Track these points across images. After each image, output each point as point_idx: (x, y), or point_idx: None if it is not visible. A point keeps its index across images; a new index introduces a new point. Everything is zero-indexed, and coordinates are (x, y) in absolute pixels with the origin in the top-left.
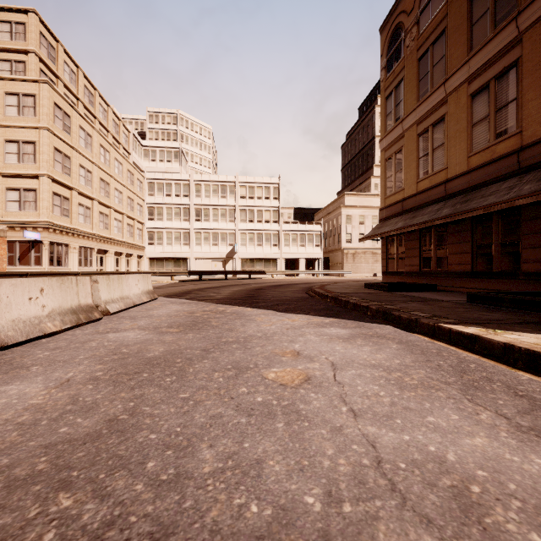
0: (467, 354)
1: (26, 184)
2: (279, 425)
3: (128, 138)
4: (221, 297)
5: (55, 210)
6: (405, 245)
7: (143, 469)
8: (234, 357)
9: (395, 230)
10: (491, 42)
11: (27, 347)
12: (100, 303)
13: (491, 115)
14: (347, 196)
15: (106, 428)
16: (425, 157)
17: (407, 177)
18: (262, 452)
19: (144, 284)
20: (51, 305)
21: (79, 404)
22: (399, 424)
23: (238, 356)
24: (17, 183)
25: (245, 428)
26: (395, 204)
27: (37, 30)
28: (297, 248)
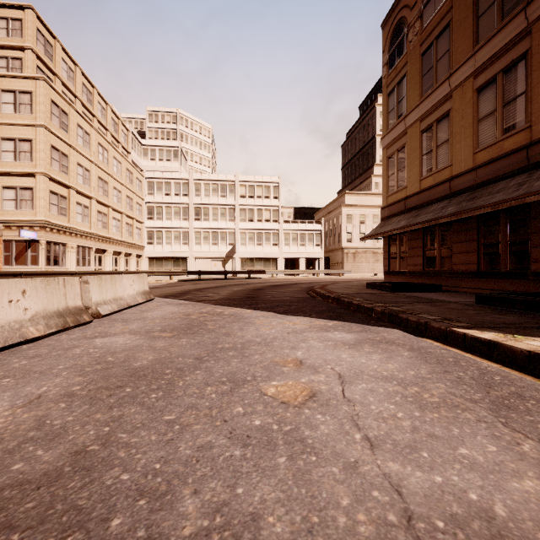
0: (486, 363)
1: (23, 183)
2: (280, 460)
3: (127, 136)
4: (219, 298)
5: (52, 208)
6: (408, 244)
7: (105, 530)
8: (230, 368)
9: (398, 229)
10: (498, 34)
11: (4, 354)
12: (90, 305)
13: (498, 110)
14: (347, 195)
15: (69, 464)
16: (429, 154)
17: (409, 174)
18: (259, 502)
19: (139, 284)
20: (35, 308)
21: (44, 429)
22: (426, 459)
23: (235, 366)
24: (13, 181)
25: (239, 464)
26: (397, 203)
27: (34, 27)
28: (298, 247)
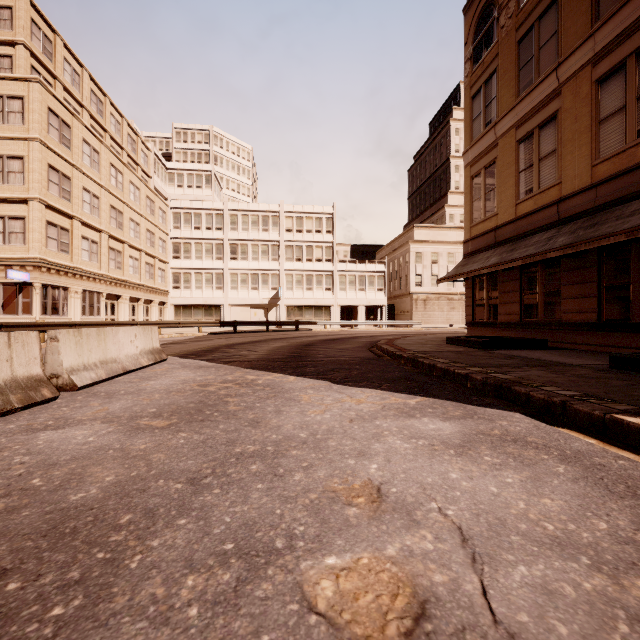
0: None
1: (12, 211)
2: None
3: (149, 158)
4: (254, 358)
5: (50, 243)
6: (499, 287)
7: None
8: (246, 508)
9: (488, 267)
10: (629, 4)
11: None
12: (61, 372)
13: (629, 105)
14: (416, 229)
15: None
16: (528, 170)
17: (501, 198)
18: None
19: (145, 340)
20: None
21: None
22: None
23: (256, 502)
24: (0, 209)
25: None
26: (484, 235)
27: (27, 17)
28: (356, 292)
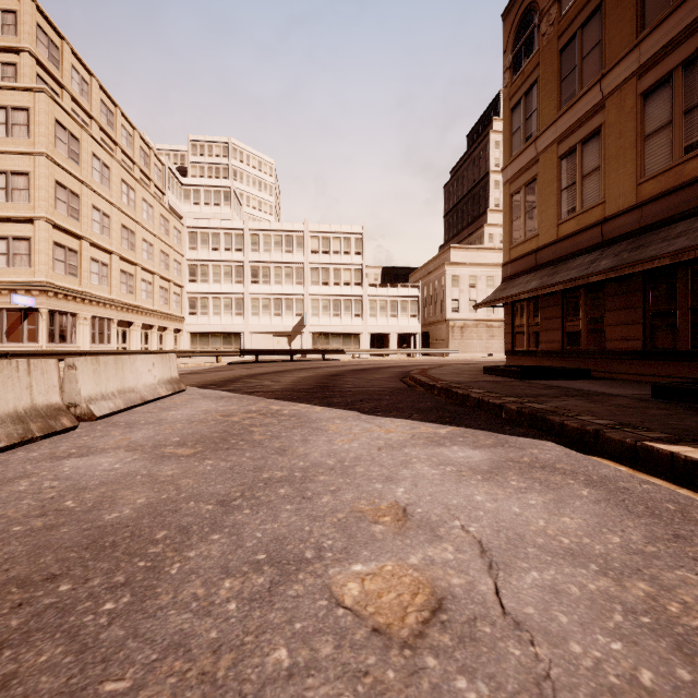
0: None
1: (17, 231)
2: None
3: (162, 173)
4: (278, 388)
5: (57, 266)
6: (540, 313)
7: None
8: (276, 526)
9: (527, 292)
10: (675, 13)
11: None
12: (79, 402)
13: (675, 120)
14: (452, 250)
15: None
16: (570, 188)
17: (542, 217)
18: None
19: (163, 369)
20: None
21: None
22: None
23: (285, 520)
24: (4, 229)
25: None
26: (525, 257)
27: (33, 21)
28: (387, 319)
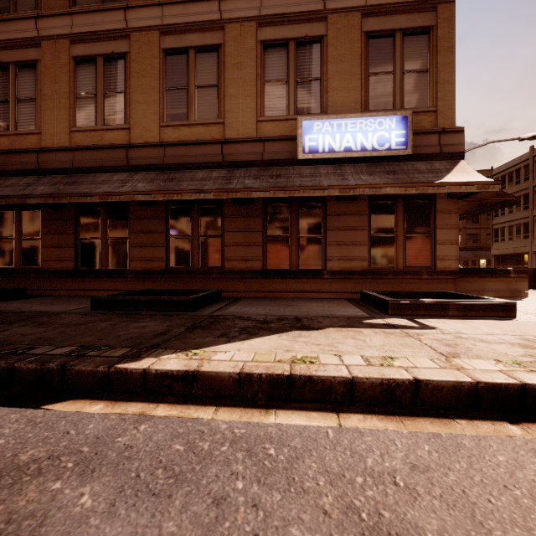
0: (199, 412)
1: None
2: None
3: None
4: None
5: None
6: None
7: None
8: None
9: None
10: (99, 14)
11: None
12: None
13: (99, 95)
14: None
15: None
16: (3, 104)
17: None
18: None
19: None
20: None
21: None
22: None
23: None
24: None
25: None
26: None
27: None
28: None
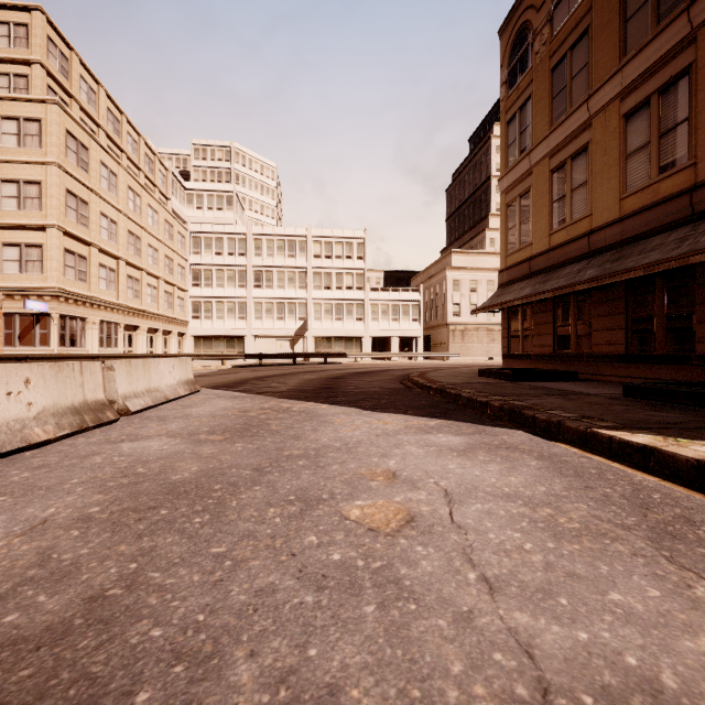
0: (641, 475)
1: (29, 238)
2: (368, 609)
3: (166, 178)
4: (286, 389)
5: (67, 272)
6: (533, 319)
7: None
8: (300, 482)
9: (520, 298)
10: (653, 43)
11: (0, 464)
12: (116, 399)
13: (653, 142)
14: (453, 255)
15: (81, 614)
16: (561, 201)
17: (535, 227)
18: (339, 669)
19: (181, 371)
20: (42, 402)
21: (49, 566)
22: (565, 608)
23: (306, 479)
24: (17, 236)
25: (312, 614)
26: (519, 265)
27: (44, 34)
28: (389, 323)
